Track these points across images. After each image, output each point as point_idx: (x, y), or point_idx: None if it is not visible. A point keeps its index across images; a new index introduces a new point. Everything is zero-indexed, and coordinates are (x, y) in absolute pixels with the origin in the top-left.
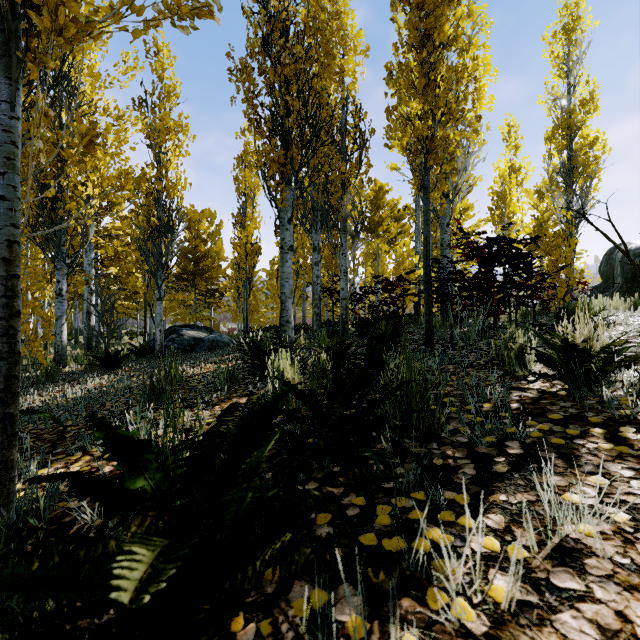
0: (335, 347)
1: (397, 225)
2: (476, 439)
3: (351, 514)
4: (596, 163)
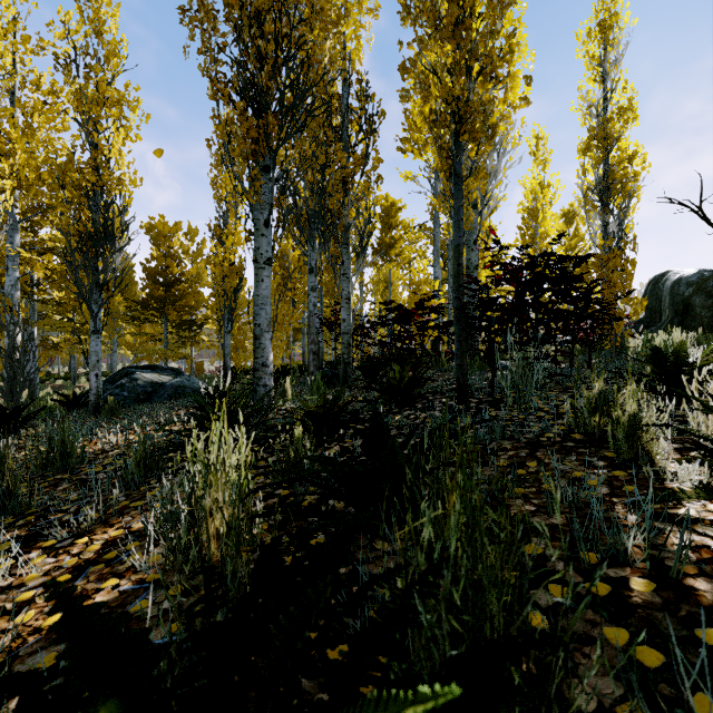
0: (322, 409)
1: (411, 249)
2: None
3: None
4: (635, 180)
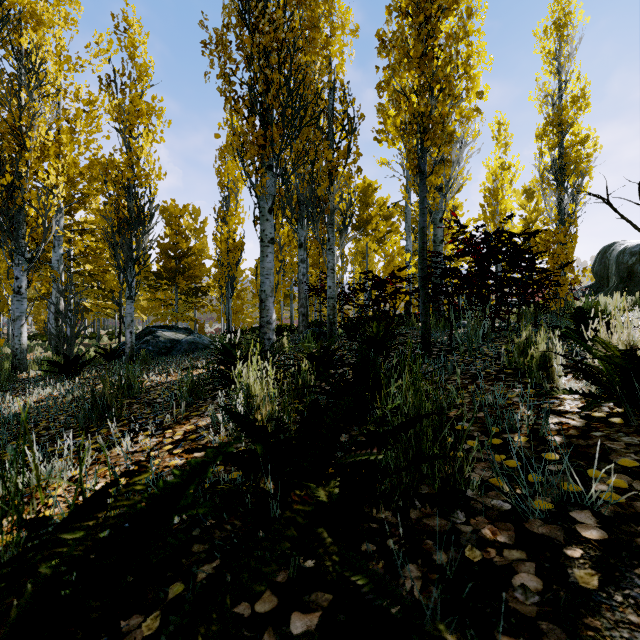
0: (319, 353)
1: (386, 224)
2: (526, 508)
3: None
4: (588, 161)
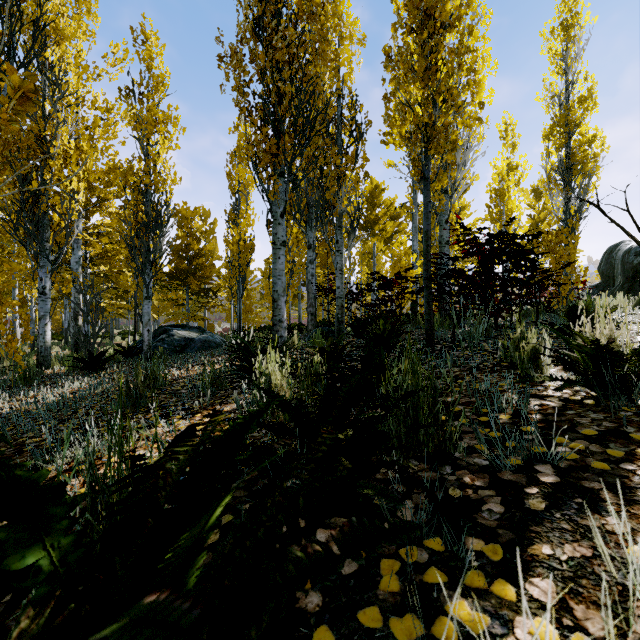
0: (330, 348)
1: (393, 224)
2: (499, 462)
3: (347, 572)
4: (595, 161)
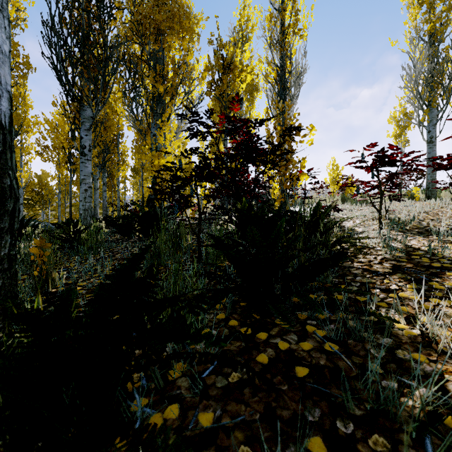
0: None
1: None
2: None
3: None
4: None
